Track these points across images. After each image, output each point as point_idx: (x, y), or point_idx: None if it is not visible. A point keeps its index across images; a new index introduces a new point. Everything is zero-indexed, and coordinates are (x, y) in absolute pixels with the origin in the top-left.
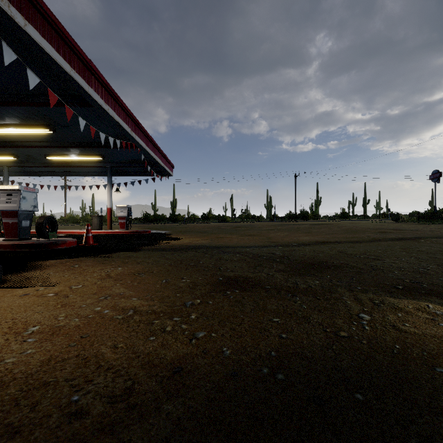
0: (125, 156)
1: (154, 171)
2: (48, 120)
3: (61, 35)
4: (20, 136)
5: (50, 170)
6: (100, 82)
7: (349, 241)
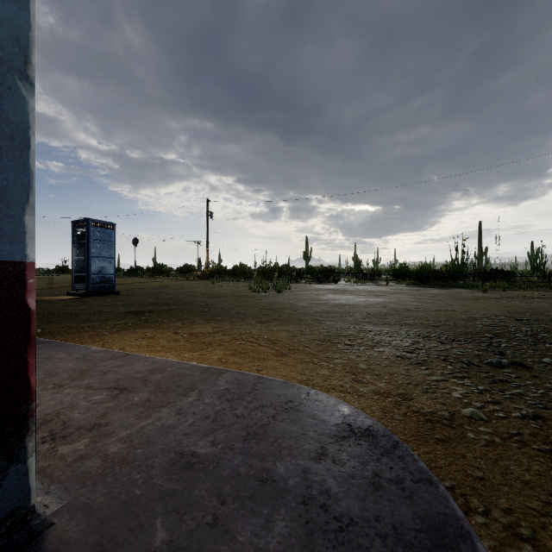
0: None
1: None
2: None
3: None
4: None
5: None
6: None
7: (45, 288)
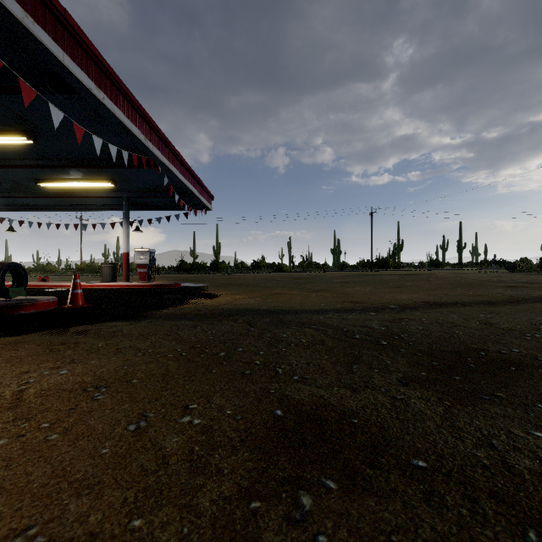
0: (145, 181)
1: (186, 203)
2: (23, 123)
3: None
4: None
5: (50, 203)
6: (86, 51)
7: (477, 301)
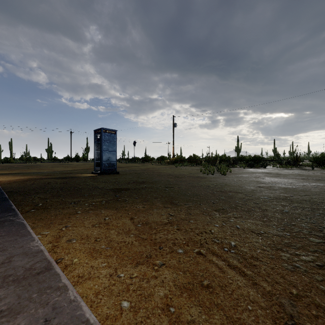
0: None
1: None
2: None
3: None
4: None
5: None
6: None
7: (86, 169)
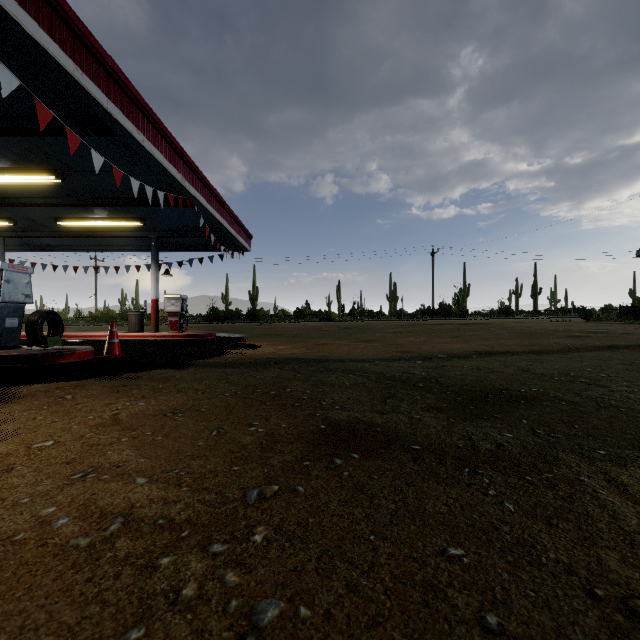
0: (177, 220)
1: (222, 244)
2: (53, 162)
3: (55, 8)
4: (13, 187)
5: (68, 243)
6: (128, 95)
7: (529, 350)
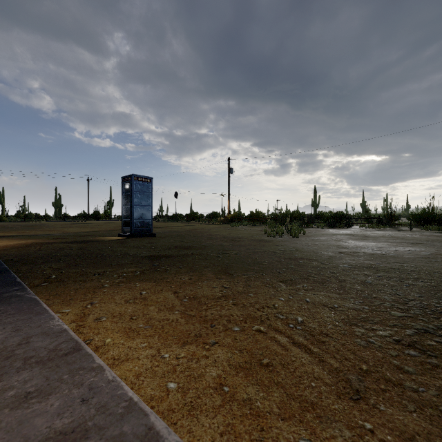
0: None
1: None
2: None
3: None
4: None
5: None
6: None
7: (111, 230)
